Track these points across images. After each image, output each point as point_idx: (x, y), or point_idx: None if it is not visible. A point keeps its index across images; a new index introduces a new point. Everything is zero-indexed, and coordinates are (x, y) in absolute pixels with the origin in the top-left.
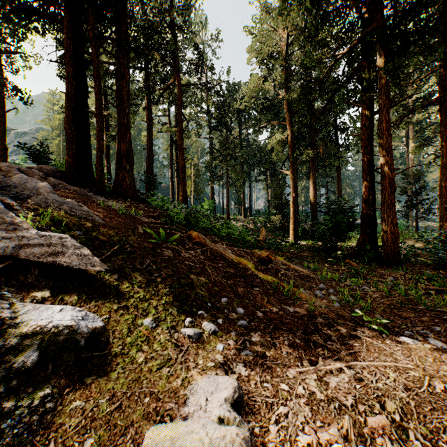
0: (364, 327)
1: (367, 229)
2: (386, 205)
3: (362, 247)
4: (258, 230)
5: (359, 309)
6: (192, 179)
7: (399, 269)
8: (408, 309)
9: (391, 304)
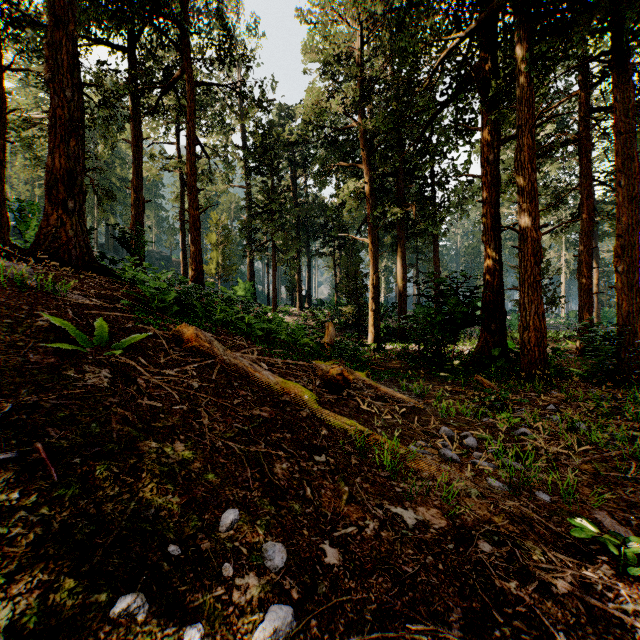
0: (601, 567)
1: (492, 324)
2: (527, 284)
3: (484, 353)
4: (322, 328)
5: (546, 492)
6: (219, 250)
7: (549, 389)
8: (636, 482)
9: (597, 473)
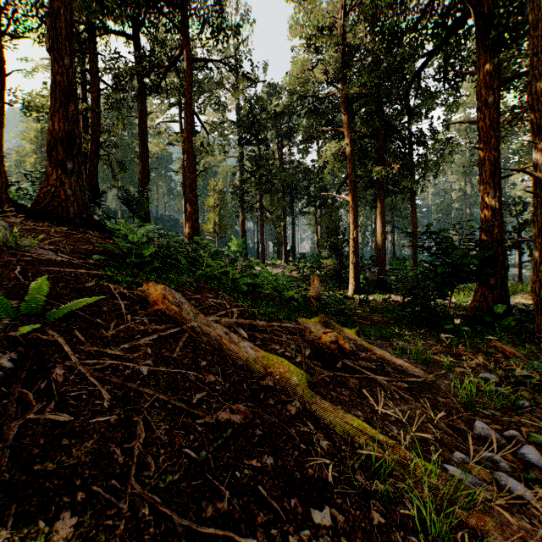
0: None
1: (490, 278)
2: None
3: (481, 308)
4: (306, 280)
5: None
6: (215, 211)
7: None
8: None
9: None
